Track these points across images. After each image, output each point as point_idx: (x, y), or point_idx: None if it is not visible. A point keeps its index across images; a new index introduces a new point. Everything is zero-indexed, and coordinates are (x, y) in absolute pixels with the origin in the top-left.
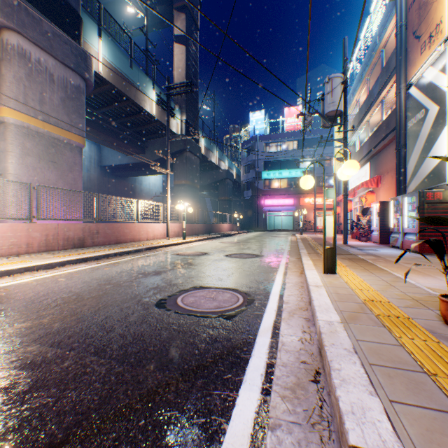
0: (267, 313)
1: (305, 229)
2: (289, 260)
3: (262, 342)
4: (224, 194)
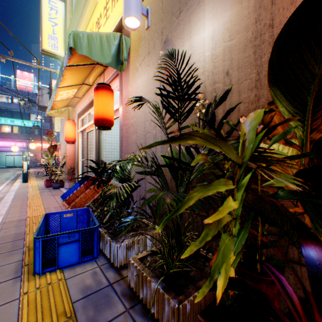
0: None
1: (37, 165)
2: (11, 182)
3: None
4: None
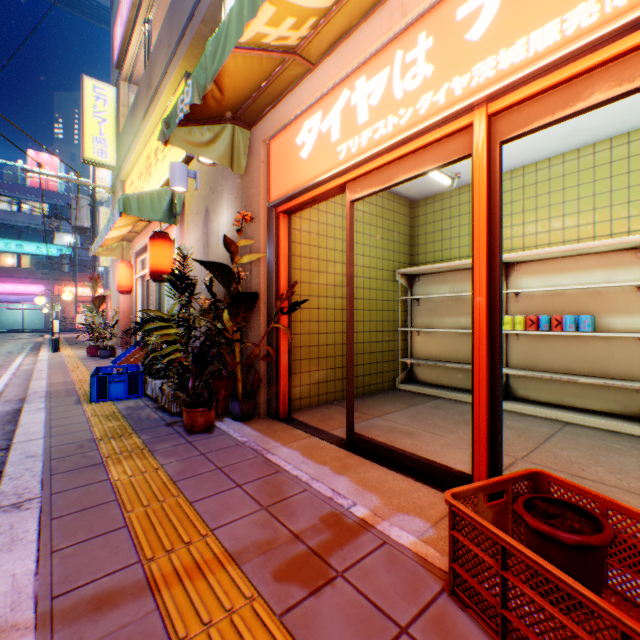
0: (14, 366)
1: (66, 328)
2: (31, 353)
3: (13, 369)
4: None
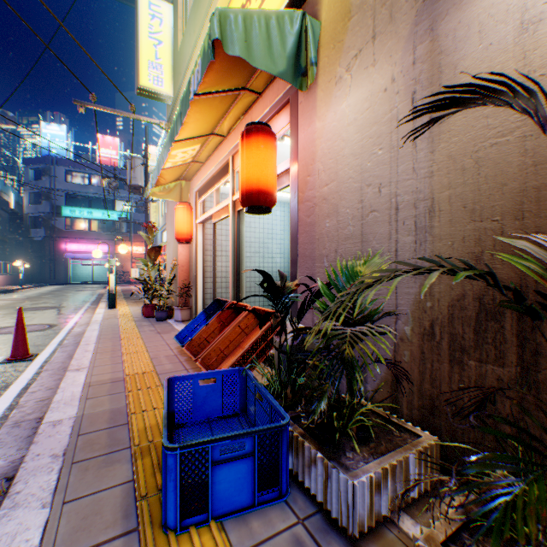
0: (67, 327)
1: (124, 280)
2: (91, 307)
3: (64, 332)
4: None
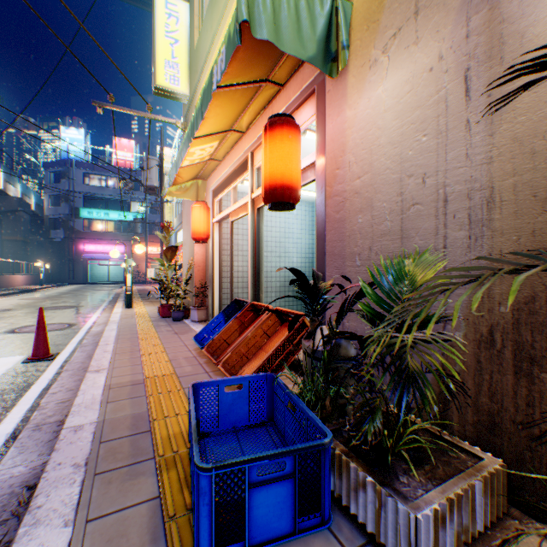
0: (86, 326)
1: (139, 280)
2: (108, 307)
3: (83, 332)
4: (15, 233)
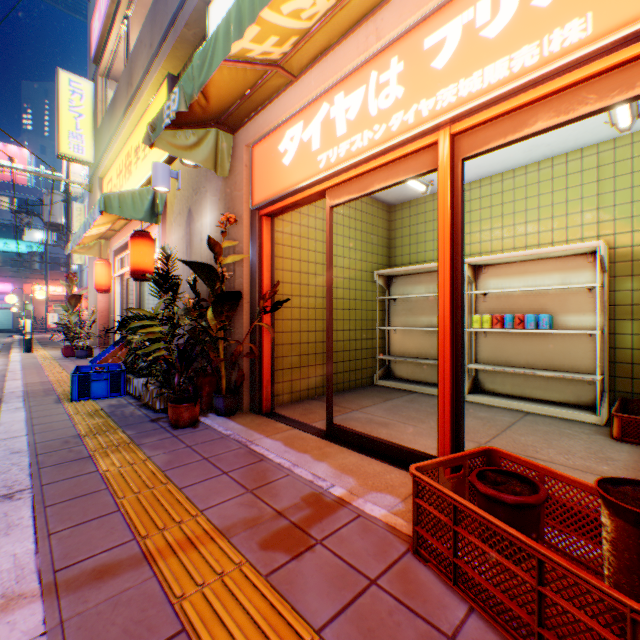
0: None
1: (37, 328)
2: (1, 354)
3: None
4: None
